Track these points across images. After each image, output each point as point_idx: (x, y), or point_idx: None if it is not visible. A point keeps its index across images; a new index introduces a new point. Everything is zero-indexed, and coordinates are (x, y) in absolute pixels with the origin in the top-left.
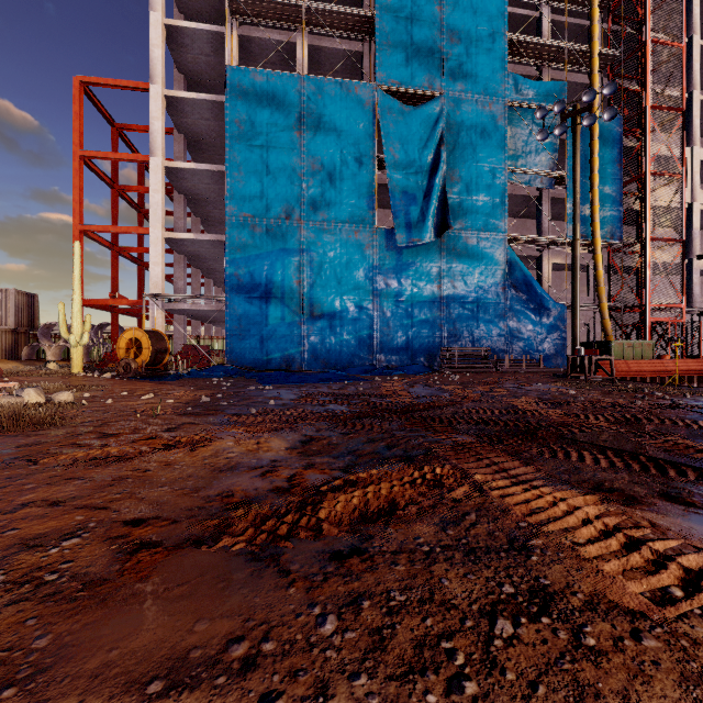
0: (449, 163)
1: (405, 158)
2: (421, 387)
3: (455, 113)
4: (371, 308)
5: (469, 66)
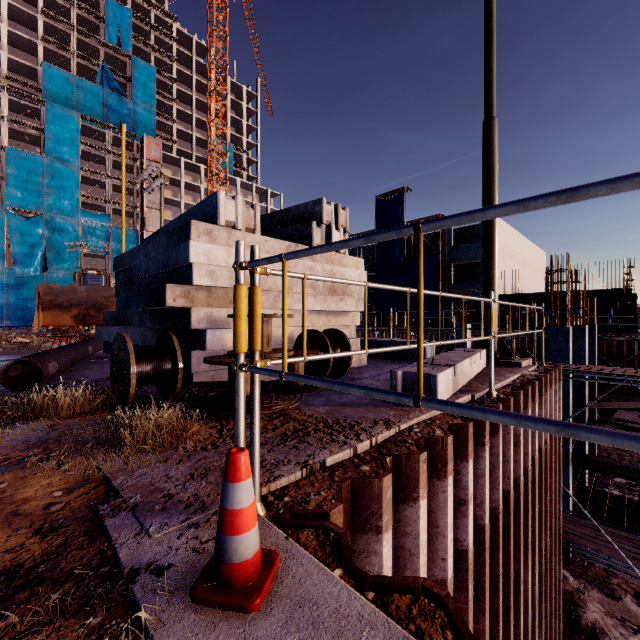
0: (49, 242)
1: (22, 240)
2: (1, 329)
3: (52, 223)
4: (3, 301)
5: (60, 204)
